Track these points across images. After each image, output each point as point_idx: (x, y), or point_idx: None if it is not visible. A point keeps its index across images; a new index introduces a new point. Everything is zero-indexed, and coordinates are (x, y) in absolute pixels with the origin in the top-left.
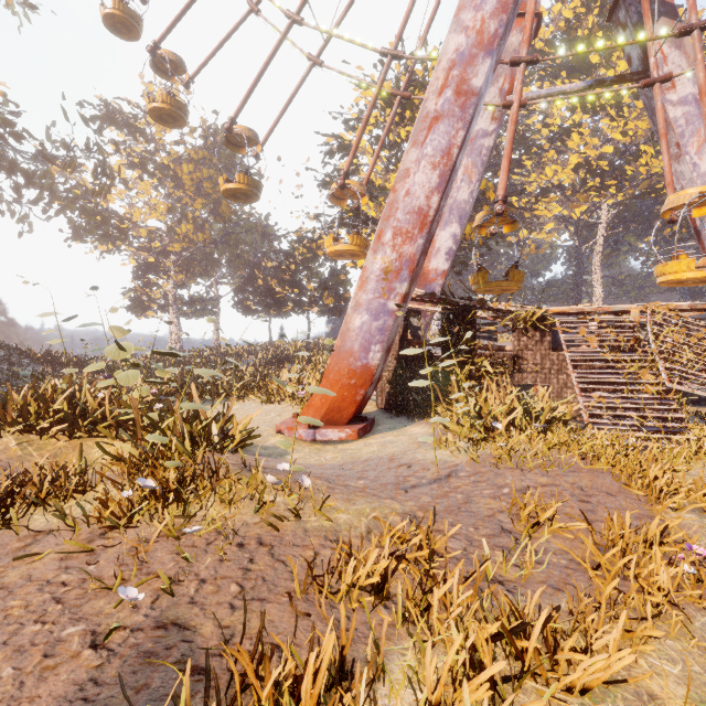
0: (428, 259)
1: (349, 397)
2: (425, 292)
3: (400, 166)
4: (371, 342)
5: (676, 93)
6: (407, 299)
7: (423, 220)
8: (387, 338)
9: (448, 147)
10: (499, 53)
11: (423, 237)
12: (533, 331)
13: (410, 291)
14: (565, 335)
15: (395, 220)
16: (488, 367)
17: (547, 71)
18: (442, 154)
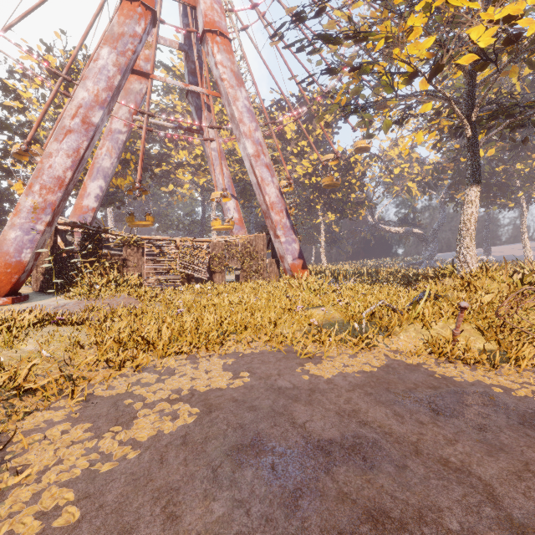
0: (82, 199)
1: (6, 280)
2: (70, 221)
3: (47, 149)
4: (23, 247)
5: (211, 145)
6: (52, 224)
7: (61, 183)
8: (36, 245)
9: (78, 148)
10: (110, 107)
11: (61, 192)
12: (134, 247)
13: (55, 220)
14: (147, 249)
15: (42, 179)
16: (107, 264)
17: (183, 91)
18: (74, 151)
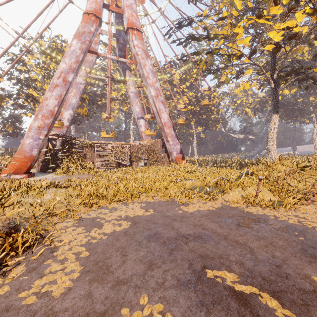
0: None
1: (24, 165)
2: (56, 133)
3: (45, 95)
4: (33, 148)
5: (131, 90)
6: (47, 135)
7: (52, 113)
8: (40, 147)
9: (61, 94)
10: (77, 72)
11: (52, 118)
12: (89, 147)
13: (49, 133)
14: (96, 148)
15: (42, 112)
16: (75, 157)
17: None
18: (59, 96)
